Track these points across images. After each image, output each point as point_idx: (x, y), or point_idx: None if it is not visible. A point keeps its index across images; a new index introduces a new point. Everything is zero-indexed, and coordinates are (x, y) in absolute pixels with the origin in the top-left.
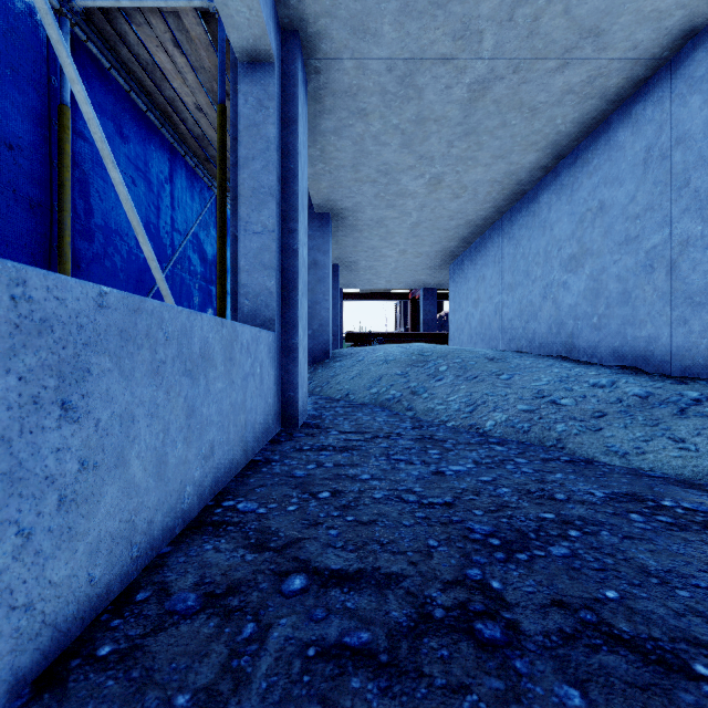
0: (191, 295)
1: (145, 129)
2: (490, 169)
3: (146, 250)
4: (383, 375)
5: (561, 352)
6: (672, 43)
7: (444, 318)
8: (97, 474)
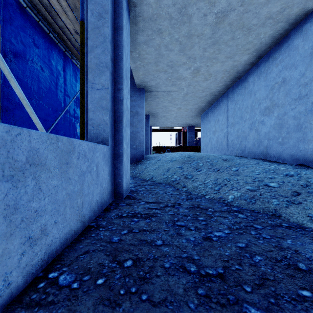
0: (75, 128)
1: (49, 43)
2: (224, 64)
3: (17, 92)
4: (170, 168)
5: (260, 156)
6: None
7: (197, 140)
8: None
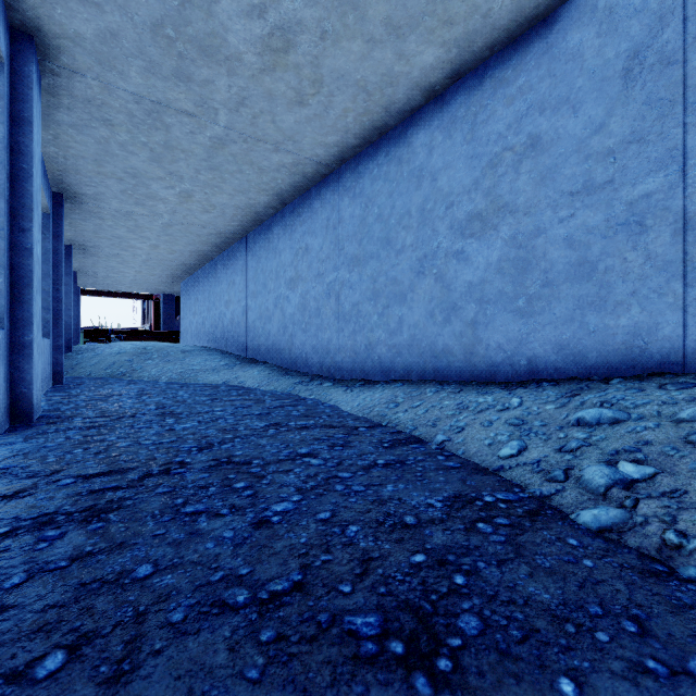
0: None
1: None
2: (187, 247)
3: None
4: (116, 362)
5: (224, 348)
6: (243, 232)
7: None
8: None
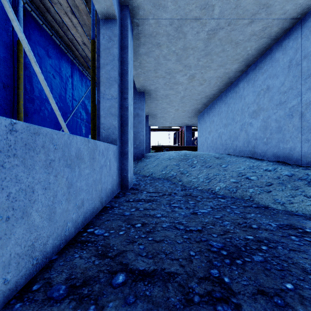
0: (81, 129)
1: (59, 53)
2: (216, 71)
3: (53, 106)
4: (168, 165)
5: (249, 154)
6: (302, 11)
7: (195, 139)
8: (9, 222)
